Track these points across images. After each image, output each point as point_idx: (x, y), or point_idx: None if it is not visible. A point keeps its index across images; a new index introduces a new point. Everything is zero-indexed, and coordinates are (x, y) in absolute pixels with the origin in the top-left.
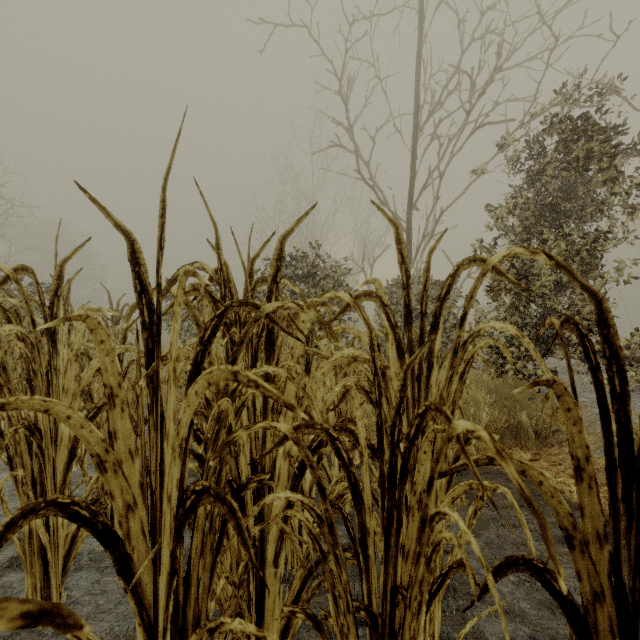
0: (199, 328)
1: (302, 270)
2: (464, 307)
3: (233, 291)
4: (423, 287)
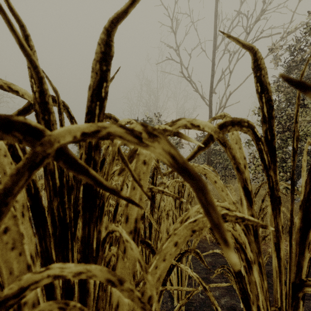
0: None
1: None
2: None
3: (64, 124)
4: (295, 117)
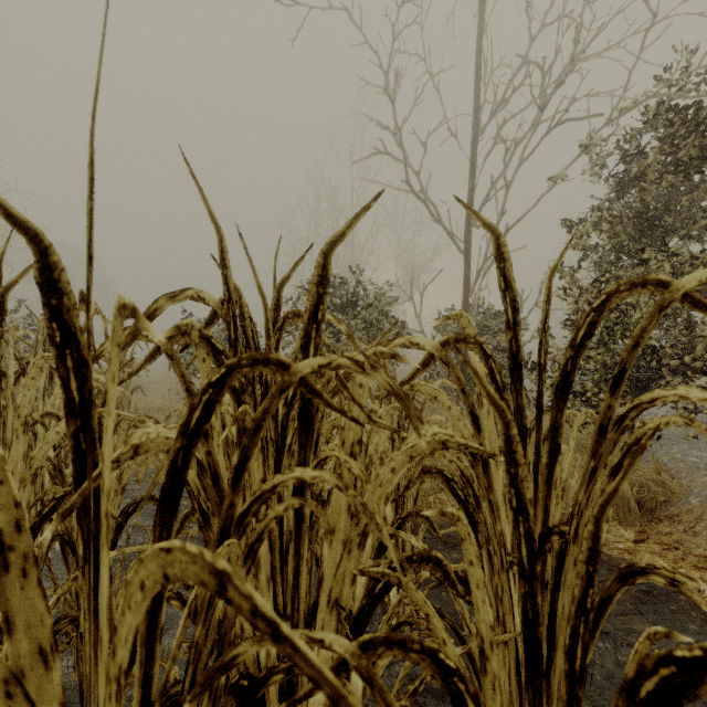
0: (191, 396)
1: (341, 299)
2: (620, 360)
3: (249, 333)
4: (542, 326)
